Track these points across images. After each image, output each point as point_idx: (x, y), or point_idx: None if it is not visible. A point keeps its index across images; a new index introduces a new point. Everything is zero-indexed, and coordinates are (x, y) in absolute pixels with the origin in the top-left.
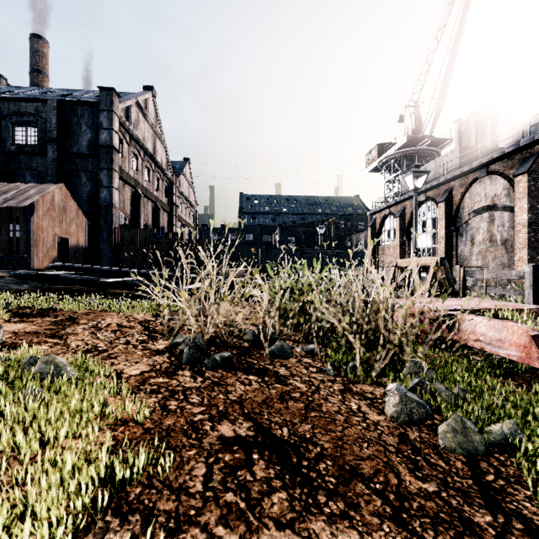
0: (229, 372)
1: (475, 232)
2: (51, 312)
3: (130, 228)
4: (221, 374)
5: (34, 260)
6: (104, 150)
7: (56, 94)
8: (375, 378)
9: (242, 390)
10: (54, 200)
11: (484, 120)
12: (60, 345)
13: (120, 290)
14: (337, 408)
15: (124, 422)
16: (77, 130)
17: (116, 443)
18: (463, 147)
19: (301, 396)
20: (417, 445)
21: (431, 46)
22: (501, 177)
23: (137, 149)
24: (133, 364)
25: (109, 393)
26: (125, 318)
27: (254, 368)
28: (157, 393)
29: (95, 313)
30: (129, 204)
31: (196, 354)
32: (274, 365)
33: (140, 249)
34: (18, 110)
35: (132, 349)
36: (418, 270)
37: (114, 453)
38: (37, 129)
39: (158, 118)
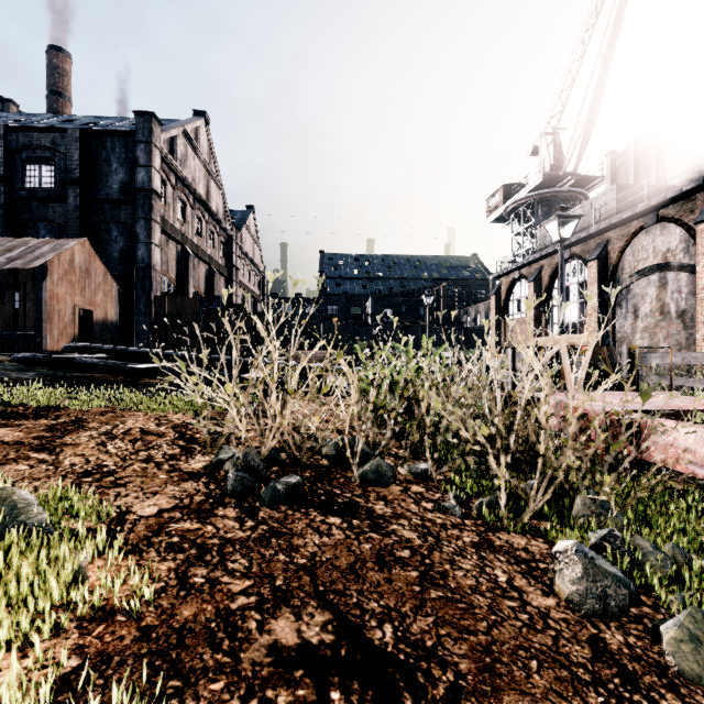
0: (297, 511)
1: (639, 300)
2: (53, 410)
3: (176, 297)
4: (285, 514)
5: (46, 339)
6: (140, 194)
7: (79, 123)
8: (528, 523)
9: (315, 544)
10: (74, 259)
11: (647, 152)
12: (46, 464)
13: (156, 379)
14: (473, 582)
15: (108, 613)
16: (105, 168)
17: (82, 663)
18: (622, 186)
19: (412, 556)
20: (627, 666)
21: (576, 53)
22: (677, 225)
23: (185, 193)
24: (149, 496)
25: (98, 552)
26: (155, 420)
27: (336, 503)
28: (177, 552)
29: (114, 413)
30: (174, 265)
31: (247, 481)
32: (366, 497)
33: (188, 325)
34: (29, 143)
35: (153, 471)
36: (568, 353)
37: (71, 689)
38: (54, 167)
39: (213, 153)
